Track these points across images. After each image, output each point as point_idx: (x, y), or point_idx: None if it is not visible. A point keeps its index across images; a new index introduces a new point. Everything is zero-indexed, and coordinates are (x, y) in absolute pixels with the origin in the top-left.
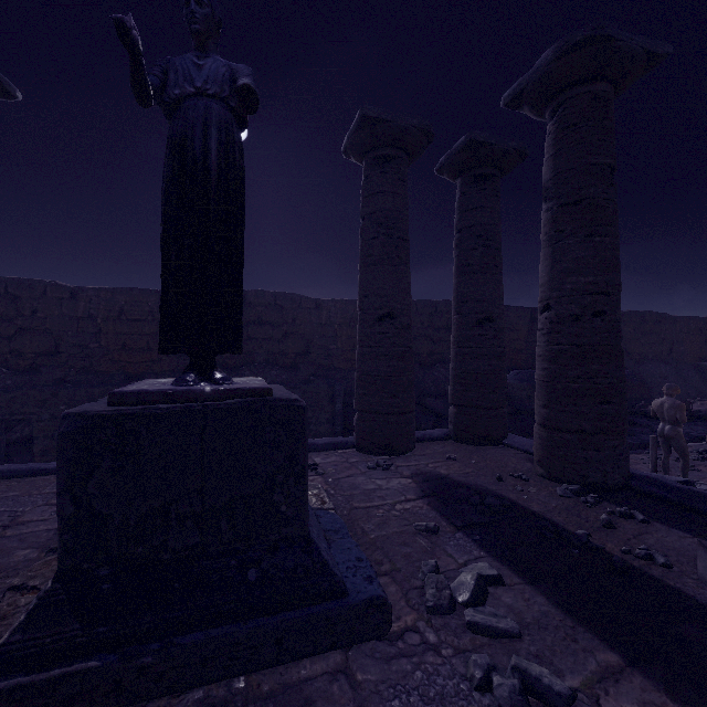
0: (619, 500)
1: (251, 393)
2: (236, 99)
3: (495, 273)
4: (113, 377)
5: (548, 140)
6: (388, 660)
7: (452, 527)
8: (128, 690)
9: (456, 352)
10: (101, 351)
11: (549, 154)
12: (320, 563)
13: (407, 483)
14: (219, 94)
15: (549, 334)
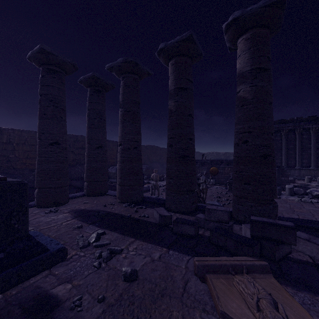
0: (140, 204)
1: None
2: None
3: (103, 129)
4: None
5: (121, 87)
6: (67, 265)
7: (87, 224)
8: None
9: (88, 160)
10: None
11: (121, 92)
12: (36, 243)
13: (67, 215)
14: None
15: (121, 153)
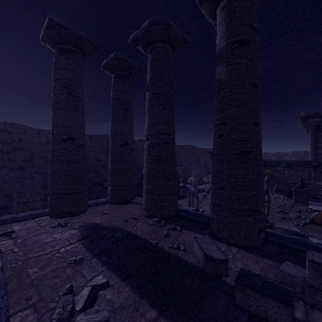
0: (173, 222)
1: None
2: None
3: (129, 122)
4: None
5: (148, 63)
6: None
7: (92, 256)
8: None
9: (111, 159)
10: None
11: (149, 69)
12: None
13: (74, 232)
14: None
15: (148, 151)
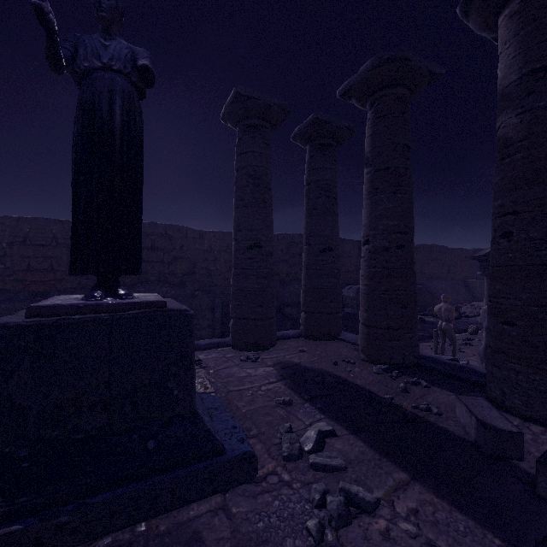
0: (412, 374)
1: (149, 305)
2: (137, 75)
3: (333, 216)
4: (18, 294)
5: (368, 124)
6: (255, 496)
7: (302, 400)
8: (47, 545)
9: (306, 273)
10: (6, 272)
11: (369, 134)
12: (205, 432)
13: (270, 370)
14: (122, 70)
15: (369, 260)
